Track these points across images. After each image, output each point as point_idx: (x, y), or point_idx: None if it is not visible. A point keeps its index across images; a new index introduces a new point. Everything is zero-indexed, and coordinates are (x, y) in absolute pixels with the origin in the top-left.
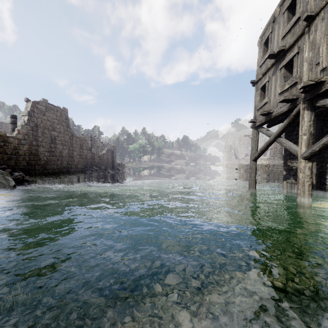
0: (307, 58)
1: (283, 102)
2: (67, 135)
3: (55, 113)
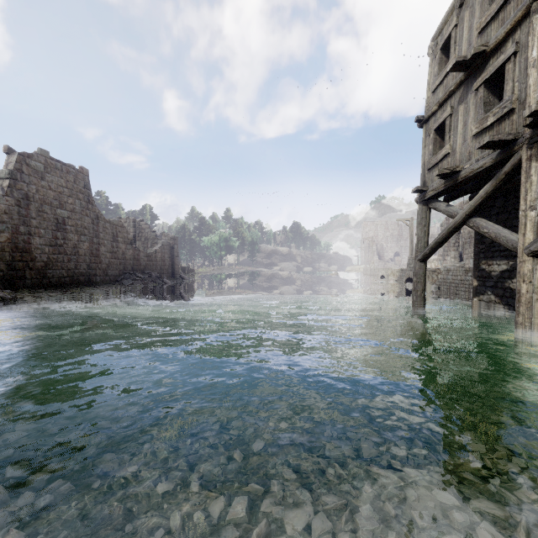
0: (536, 61)
1: (487, 147)
2: (88, 216)
3: (63, 176)
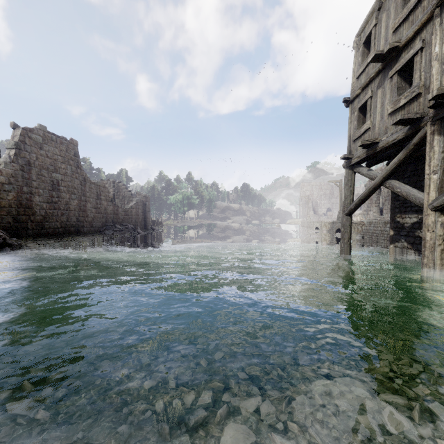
0: (438, 55)
1: (399, 124)
2: (77, 178)
3: (58, 146)
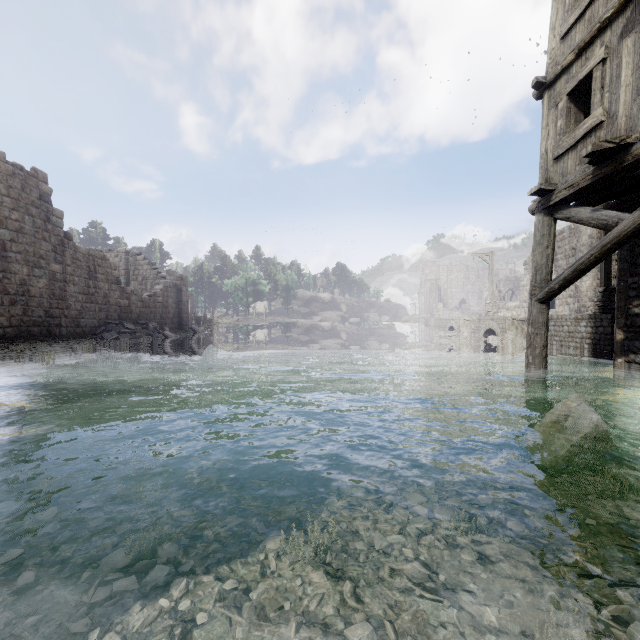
0: None
1: None
2: (47, 240)
3: (3, 179)
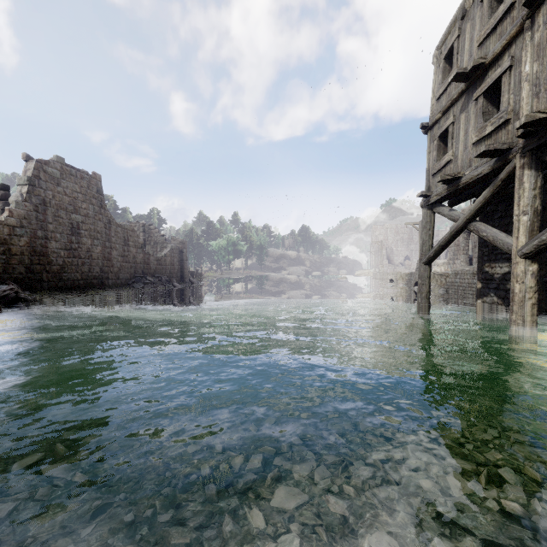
0: (528, 75)
1: (484, 156)
2: (101, 220)
3: (78, 182)
